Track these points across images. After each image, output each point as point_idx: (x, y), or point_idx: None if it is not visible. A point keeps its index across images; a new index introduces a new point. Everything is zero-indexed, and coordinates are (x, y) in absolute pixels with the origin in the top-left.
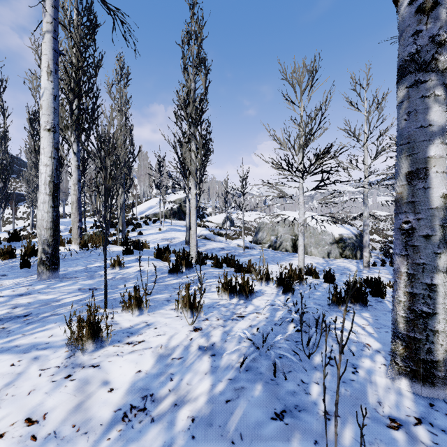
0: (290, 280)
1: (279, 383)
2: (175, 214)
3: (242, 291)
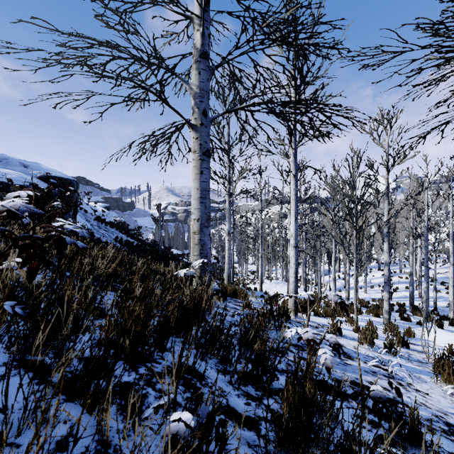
0: None
1: None
2: None
3: None
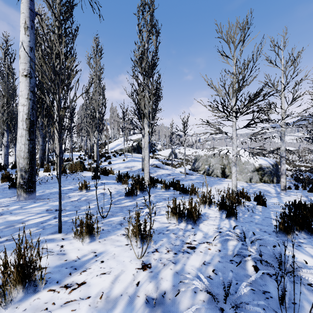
0: (232, 205)
1: None
2: (135, 149)
3: (189, 216)
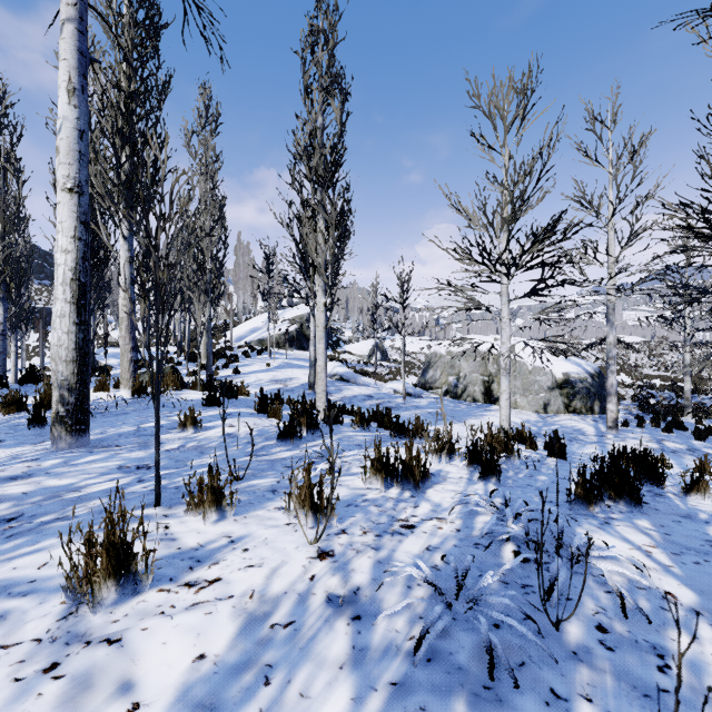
0: (493, 454)
1: (502, 698)
2: (293, 340)
3: (407, 475)
